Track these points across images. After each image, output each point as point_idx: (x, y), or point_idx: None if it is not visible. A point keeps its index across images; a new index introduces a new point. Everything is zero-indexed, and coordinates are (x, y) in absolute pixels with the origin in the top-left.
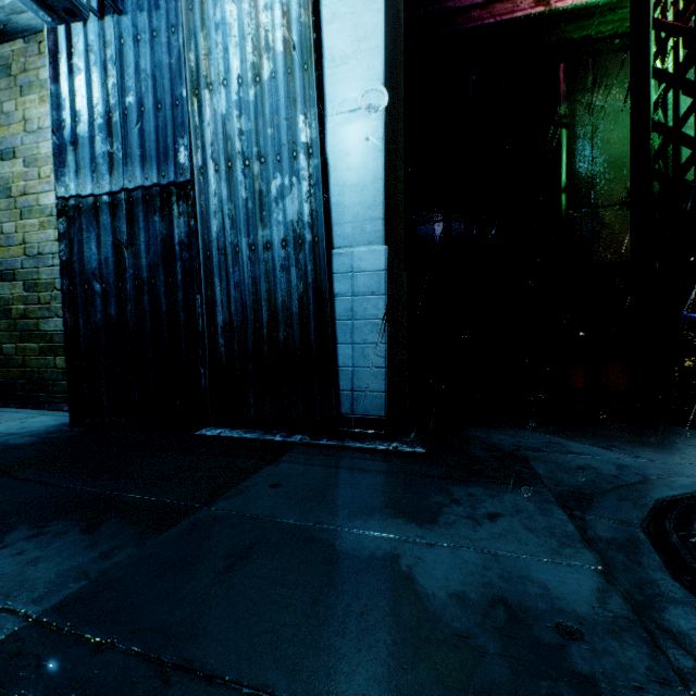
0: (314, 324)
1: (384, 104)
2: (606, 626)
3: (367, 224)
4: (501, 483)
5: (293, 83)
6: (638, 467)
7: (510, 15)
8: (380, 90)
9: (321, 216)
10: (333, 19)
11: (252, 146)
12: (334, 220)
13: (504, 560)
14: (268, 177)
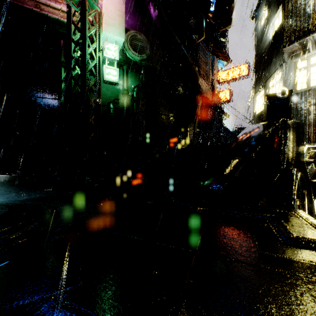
0: None
1: None
2: None
3: None
4: None
5: None
6: None
7: (22, 4)
8: None
9: None
10: None
11: None
12: None
13: None
14: None
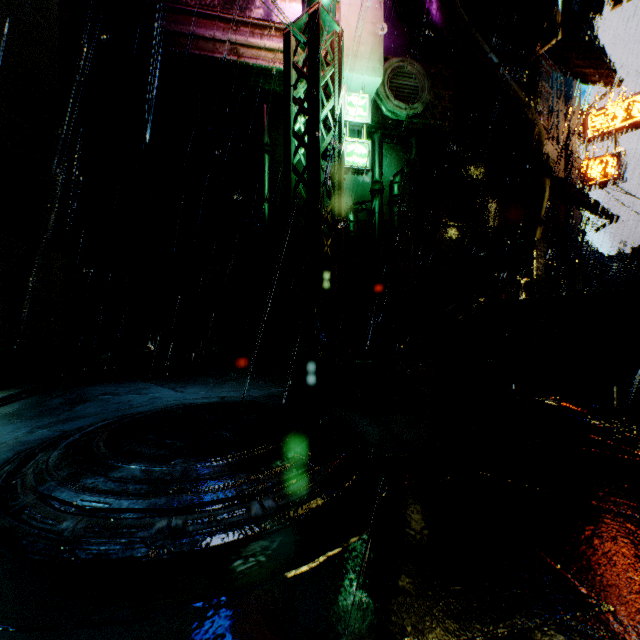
0: None
1: None
2: None
3: None
4: (21, 419)
5: None
6: (166, 397)
7: (212, 54)
8: None
9: None
10: None
11: None
12: None
13: None
14: None
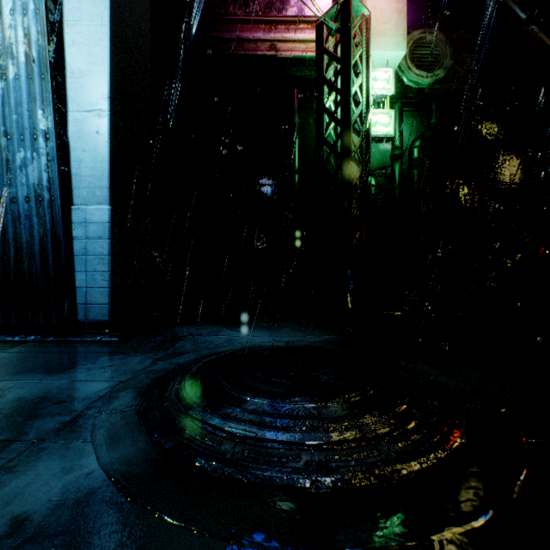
0: (53, 258)
1: (110, 111)
2: (83, 399)
3: (97, 190)
4: (141, 352)
5: (33, 86)
6: (239, 339)
7: (254, 52)
8: (106, 101)
9: (57, 183)
10: (73, 44)
11: (0, 125)
12: (74, 185)
13: (75, 383)
14: (14, 150)
